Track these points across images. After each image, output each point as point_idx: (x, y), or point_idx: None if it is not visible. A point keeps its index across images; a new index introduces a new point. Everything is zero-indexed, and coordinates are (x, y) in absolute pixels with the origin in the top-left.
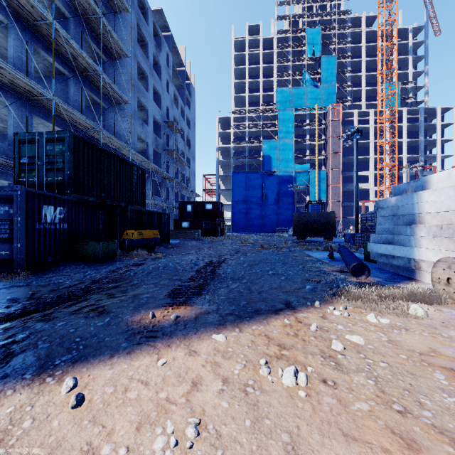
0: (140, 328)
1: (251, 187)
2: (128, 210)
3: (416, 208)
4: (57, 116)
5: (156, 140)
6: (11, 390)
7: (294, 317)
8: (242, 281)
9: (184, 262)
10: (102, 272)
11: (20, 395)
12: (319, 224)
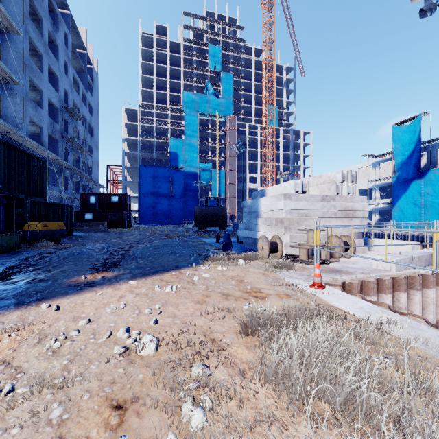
0: (78, 284)
1: (159, 181)
2: (27, 202)
3: (258, 208)
4: None
5: (52, 125)
6: (7, 312)
7: (179, 271)
8: (147, 258)
9: (97, 249)
10: (12, 261)
11: (16, 313)
12: (215, 216)
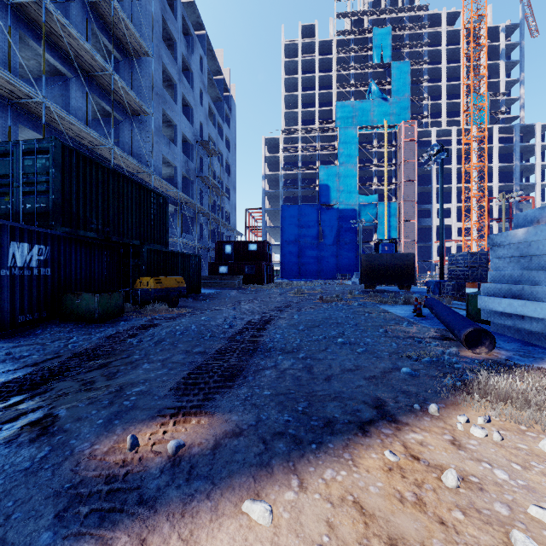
0: (98, 480)
1: (305, 223)
2: (143, 251)
3: None
4: (53, 127)
5: (186, 164)
6: None
7: (401, 443)
8: (297, 355)
9: (214, 323)
10: (93, 339)
11: None
12: (394, 269)
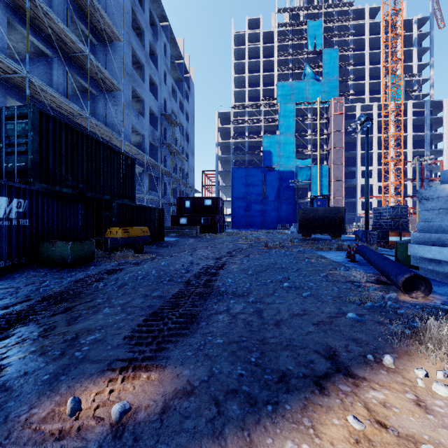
0: None
1: (251, 183)
2: (114, 204)
3: None
4: (37, 99)
5: (152, 133)
6: None
7: (362, 404)
8: (248, 299)
9: (173, 268)
10: (63, 282)
11: None
12: (327, 220)
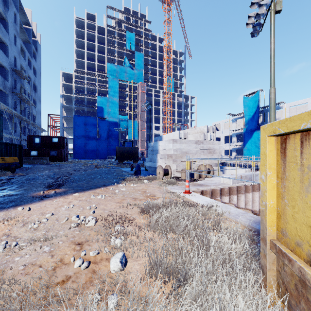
0: (39, 196)
1: (89, 127)
2: None
3: (158, 147)
4: None
5: (3, 83)
6: None
7: (106, 188)
8: (84, 181)
9: (46, 175)
10: None
11: (1, 213)
12: (130, 153)
